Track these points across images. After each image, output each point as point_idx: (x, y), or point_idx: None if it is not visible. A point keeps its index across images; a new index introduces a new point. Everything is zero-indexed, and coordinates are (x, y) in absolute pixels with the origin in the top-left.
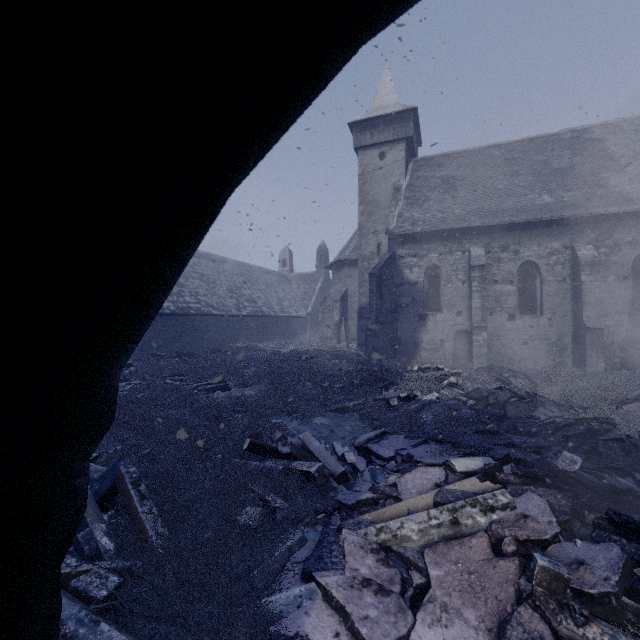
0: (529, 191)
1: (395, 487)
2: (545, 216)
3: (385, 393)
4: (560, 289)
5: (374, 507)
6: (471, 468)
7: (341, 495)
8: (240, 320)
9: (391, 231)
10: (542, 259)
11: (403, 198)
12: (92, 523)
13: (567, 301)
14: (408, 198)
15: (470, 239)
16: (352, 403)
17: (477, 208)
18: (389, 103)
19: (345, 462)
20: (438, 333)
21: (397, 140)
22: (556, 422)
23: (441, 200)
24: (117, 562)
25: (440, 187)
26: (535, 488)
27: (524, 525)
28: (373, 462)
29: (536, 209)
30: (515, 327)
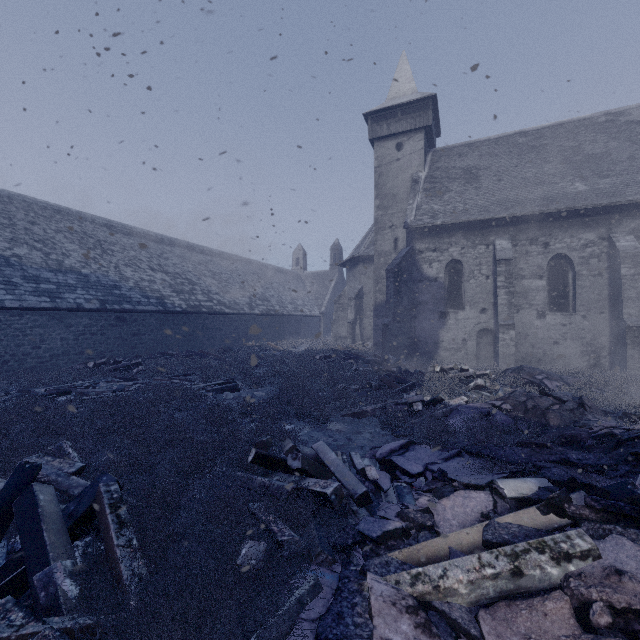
0: (560, 179)
1: (428, 513)
2: (579, 205)
3: (407, 396)
4: (596, 284)
5: (404, 541)
6: (524, 493)
7: (363, 524)
8: (253, 319)
9: (409, 224)
10: (575, 252)
11: (422, 190)
12: (55, 559)
13: (604, 297)
14: (427, 190)
15: (495, 231)
16: (371, 407)
17: (502, 198)
18: (406, 92)
19: (366, 478)
20: (460, 332)
21: (415, 130)
22: (614, 433)
23: (463, 191)
24: (77, 618)
25: (461, 178)
26: (623, 529)
27: (619, 585)
28: (398, 478)
29: (568, 198)
30: (545, 325)
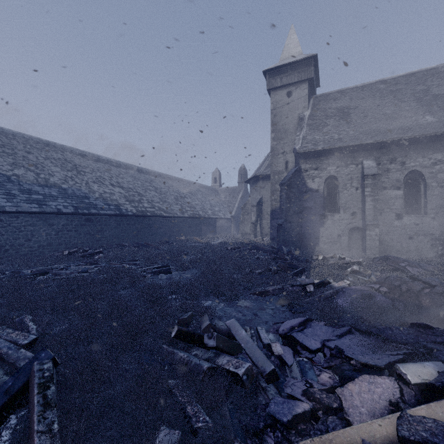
0: (413, 114)
1: (332, 393)
2: (430, 132)
3: (300, 279)
4: (443, 193)
5: (314, 425)
6: (426, 378)
7: (273, 405)
8: (183, 220)
9: (297, 150)
10: (426, 168)
11: (306, 125)
12: None
13: None
14: (310, 125)
15: (362, 154)
16: (271, 288)
17: (368, 129)
18: (294, 54)
19: (271, 353)
20: (335, 229)
21: (301, 81)
22: None
23: (337, 125)
24: None
25: (336, 115)
26: None
27: None
28: (299, 353)
29: (420, 127)
30: (402, 225)
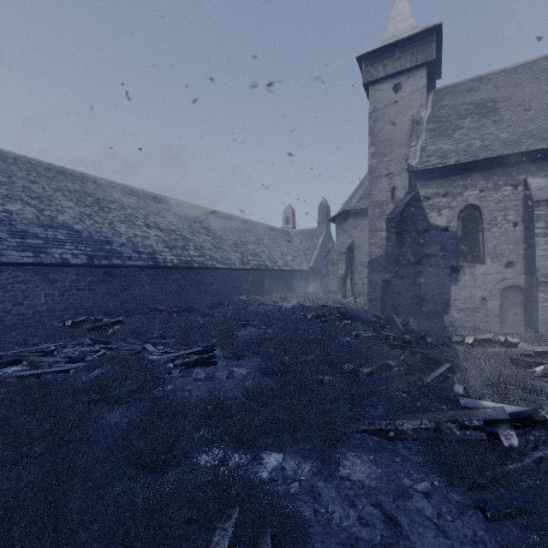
0: None
1: None
2: None
3: (464, 401)
4: None
5: None
6: None
7: None
8: (244, 273)
9: (414, 166)
10: None
11: (425, 131)
12: None
13: None
14: (432, 130)
15: (526, 168)
16: (410, 424)
17: (534, 129)
18: (404, 29)
19: None
20: (478, 289)
21: (416, 67)
22: None
23: (478, 126)
24: None
25: (474, 113)
26: None
27: None
28: None
29: None
30: None
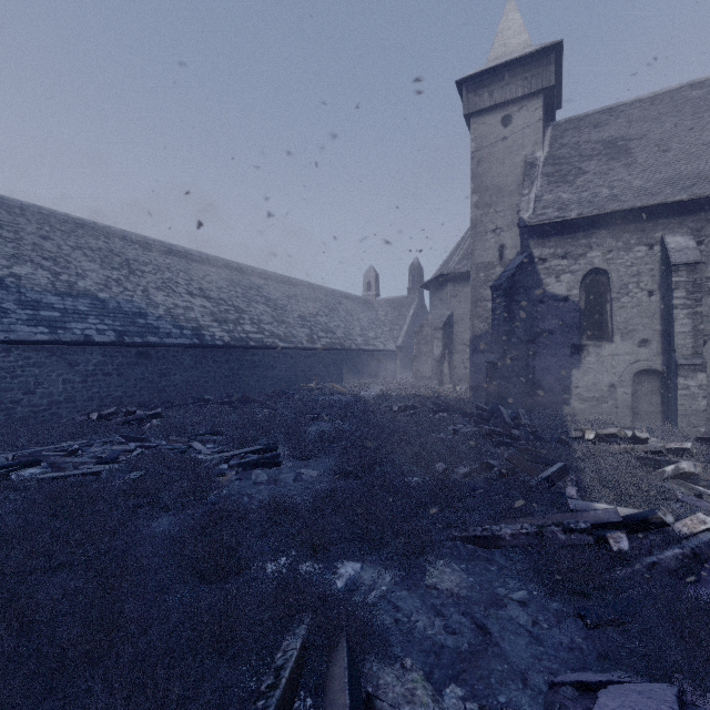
0: None
1: None
2: None
3: (574, 503)
4: None
5: None
6: None
7: None
8: (313, 354)
9: (527, 221)
10: None
11: (541, 175)
12: None
13: None
14: (549, 175)
15: (663, 224)
16: (509, 528)
17: (674, 175)
18: (516, 47)
19: None
20: (605, 374)
21: (529, 95)
22: None
23: (606, 171)
24: None
25: (601, 153)
26: None
27: None
28: None
29: None
30: None
